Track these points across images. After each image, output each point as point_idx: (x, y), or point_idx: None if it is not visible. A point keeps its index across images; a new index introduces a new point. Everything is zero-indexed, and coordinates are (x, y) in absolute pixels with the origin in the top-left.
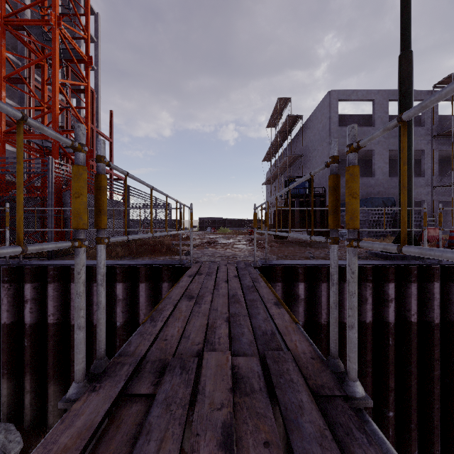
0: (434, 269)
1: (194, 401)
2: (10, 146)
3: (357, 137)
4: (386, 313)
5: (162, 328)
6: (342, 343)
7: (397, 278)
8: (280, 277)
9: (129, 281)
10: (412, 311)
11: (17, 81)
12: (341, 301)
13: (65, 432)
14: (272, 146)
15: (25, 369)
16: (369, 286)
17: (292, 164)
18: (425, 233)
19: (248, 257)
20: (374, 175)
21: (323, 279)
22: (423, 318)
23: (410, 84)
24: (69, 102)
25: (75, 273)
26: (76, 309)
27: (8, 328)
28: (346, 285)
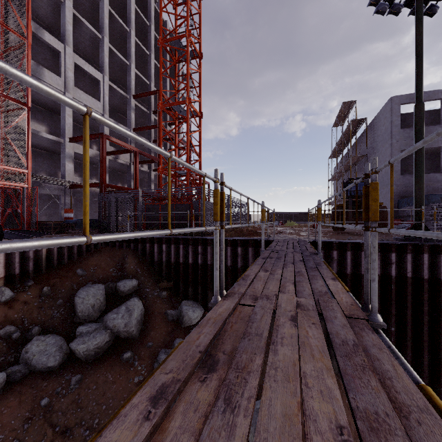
0: (424, 246)
1: (285, 254)
2: (140, 166)
3: (320, 202)
4: (390, 270)
5: (268, 256)
6: (361, 285)
7: (399, 251)
8: (322, 247)
9: (243, 247)
10: (407, 270)
11: (152, 128)
12: (360, 262)
13: (266, 252)
14: (338, 145)
15: (199, 284)
16: (378, 254)
17: (357, 162)
18: (422, 224)
19: (306, 239)
20: (441, 171)
21: (348, 249)
22: (417, 275)
23: (421, 125)
24: (192, 145)
25: (262, 229)
26: (262, 236)
27: (191, 265)
28: (363, 253)
